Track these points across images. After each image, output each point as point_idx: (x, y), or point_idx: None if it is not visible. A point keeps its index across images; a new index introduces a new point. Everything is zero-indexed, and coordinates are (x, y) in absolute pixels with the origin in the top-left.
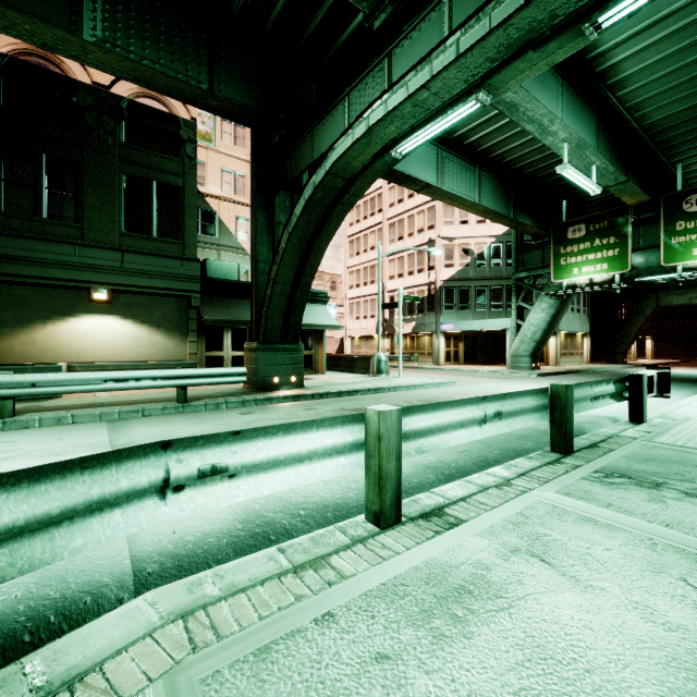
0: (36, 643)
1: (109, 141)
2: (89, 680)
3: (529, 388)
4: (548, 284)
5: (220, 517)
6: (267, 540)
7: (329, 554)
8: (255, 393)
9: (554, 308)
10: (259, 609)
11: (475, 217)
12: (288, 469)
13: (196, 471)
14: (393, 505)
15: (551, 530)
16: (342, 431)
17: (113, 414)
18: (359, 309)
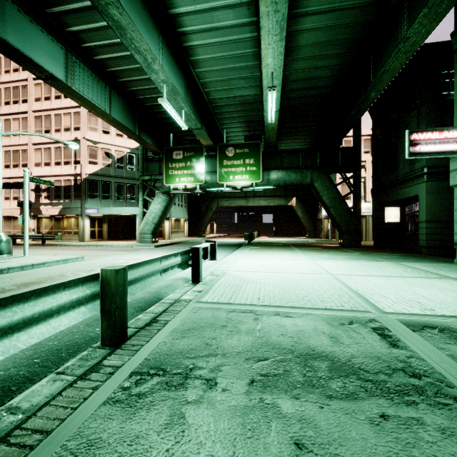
0: None
1: None
2: None
3: (143, 257)
4: (162, 186)
5: None
6: None
7: None
8: None
9: (166, 202)
10: None
11: (115, 130)
12: None
13: None
14: None
15: None
16: None
17: None
18: None
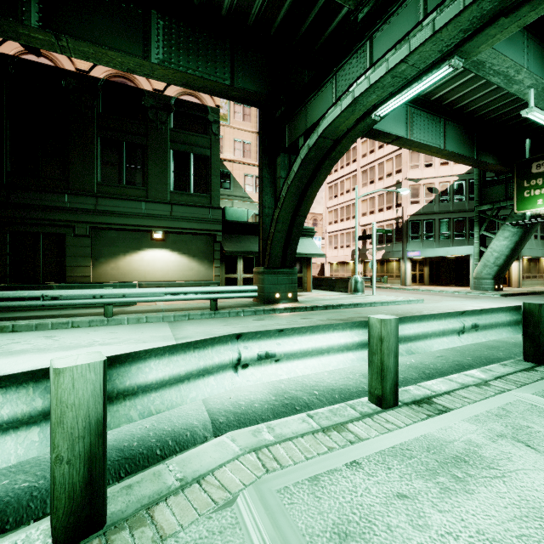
0: (163, 456)
1: (163, 128)
2: (208, 479)
3: (494, 306)
4: (511, 215)
5: (258, 391)
6: (294, 409)
7: (346, 422)
8: (262, 305)
9: (518, 236)
10: (304, 452)
11: (439, 160)
12: (313, 359)
13: (256, 355)
14: (392, 392)
15: (533, 424)
16: (350, 334)
17: (170, 317)
18: (337, 241)
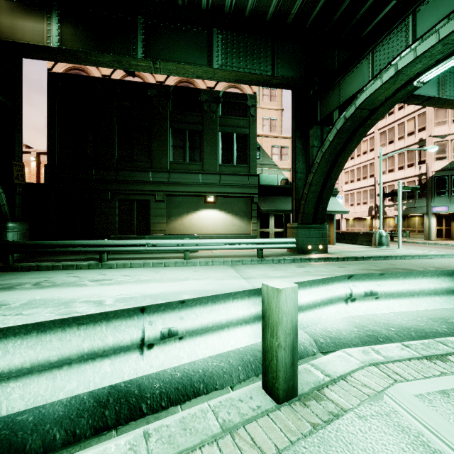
0: None
1: (214, 116)
2: (349, 379)
3: None
4: None
5: (338, 322)
6: (377, 340)
7: (444, 355)
8: (298, 255)
9: None
10: (419, 372)
11: None
12: (405, 299)
13: (363, 292)
14: None
15: None
16: (437, 280)
17: (229, 262)
18: (353, 198)
